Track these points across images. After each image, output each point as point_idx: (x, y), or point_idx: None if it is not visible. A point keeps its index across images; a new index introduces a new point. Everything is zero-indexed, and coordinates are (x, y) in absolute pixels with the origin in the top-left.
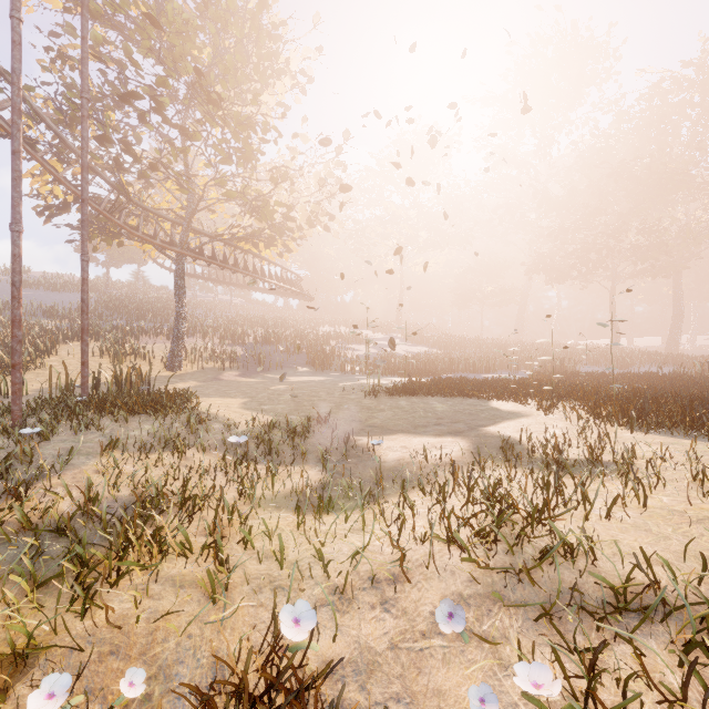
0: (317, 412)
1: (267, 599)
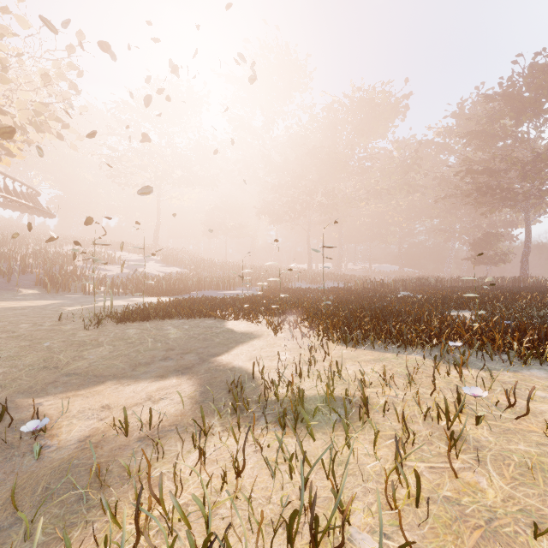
0: None
1: None
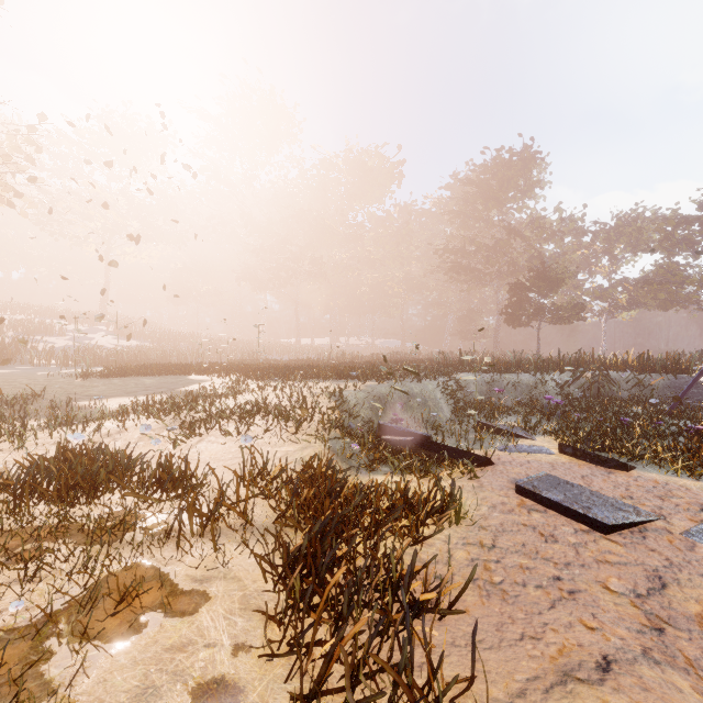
0: (31, 389)
1: (49, 449)
